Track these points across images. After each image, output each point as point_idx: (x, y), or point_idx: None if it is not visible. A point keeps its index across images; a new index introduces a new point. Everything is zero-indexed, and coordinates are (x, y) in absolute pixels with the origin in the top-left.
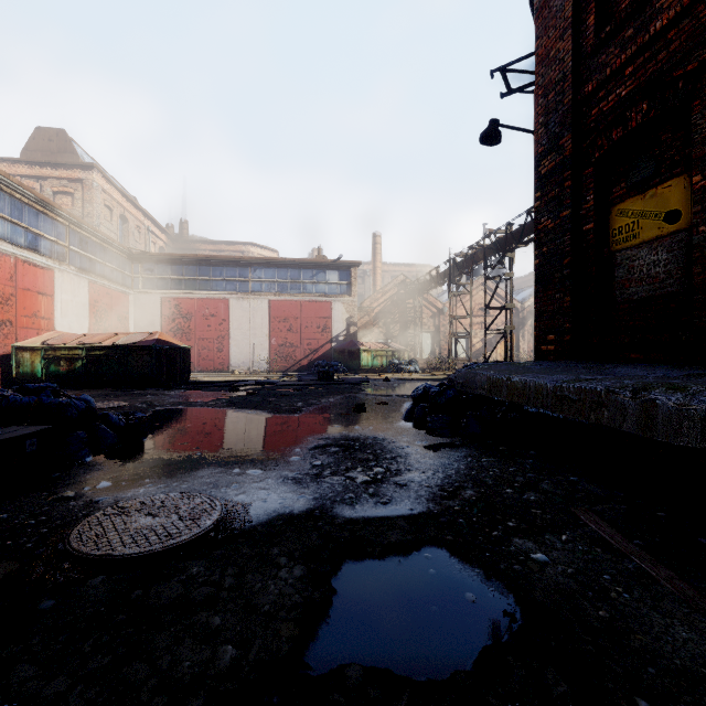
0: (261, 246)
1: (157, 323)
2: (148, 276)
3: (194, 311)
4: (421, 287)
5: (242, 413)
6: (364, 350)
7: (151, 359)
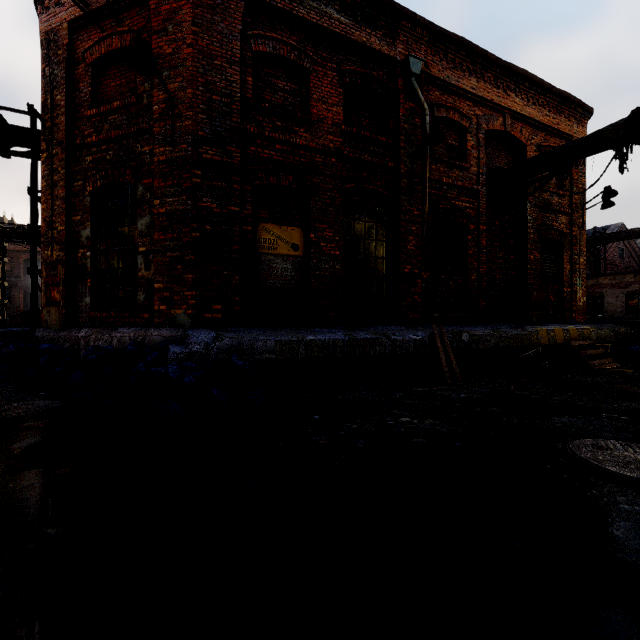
0: None
1: None
2: None
3: None
4: None
5: None
6: None
7: None
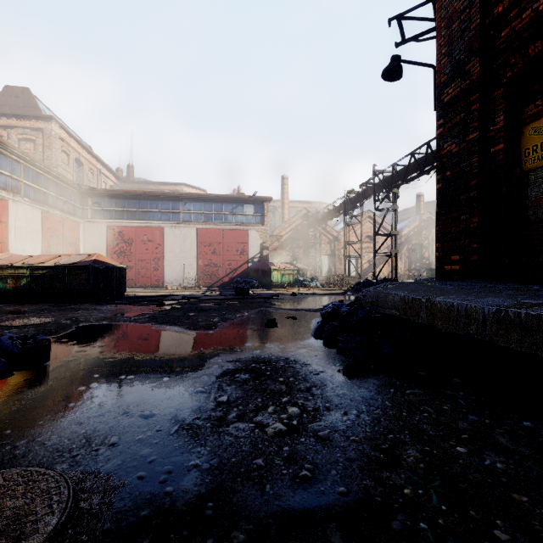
0: (193, 186)
1: (103, 247)
2: (96, 208)
3: (134, 237)
4: (321, 218)
5: (159, 329)
6: (275, 269)
7: (88, 277)
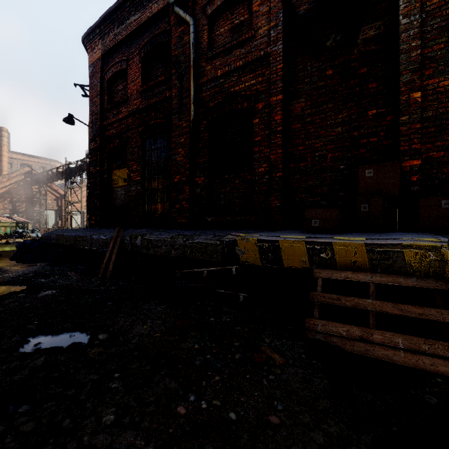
0: None
1: None
2: None
3: None
4: (46, 178)
5: None
6: None
7: None
